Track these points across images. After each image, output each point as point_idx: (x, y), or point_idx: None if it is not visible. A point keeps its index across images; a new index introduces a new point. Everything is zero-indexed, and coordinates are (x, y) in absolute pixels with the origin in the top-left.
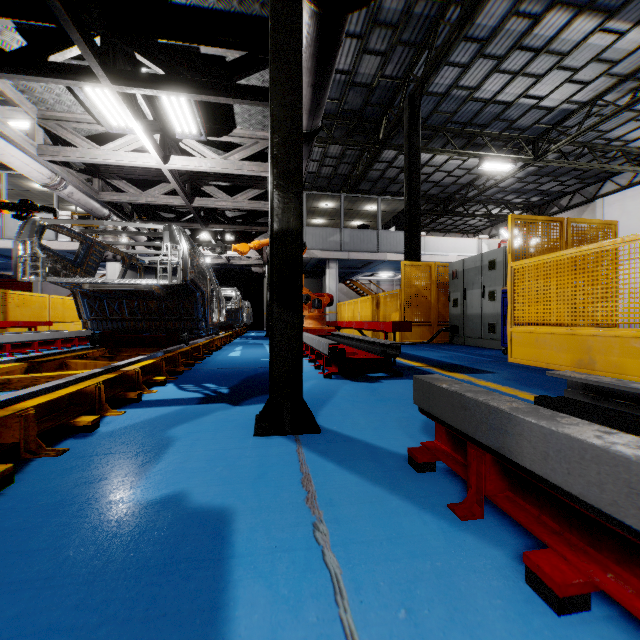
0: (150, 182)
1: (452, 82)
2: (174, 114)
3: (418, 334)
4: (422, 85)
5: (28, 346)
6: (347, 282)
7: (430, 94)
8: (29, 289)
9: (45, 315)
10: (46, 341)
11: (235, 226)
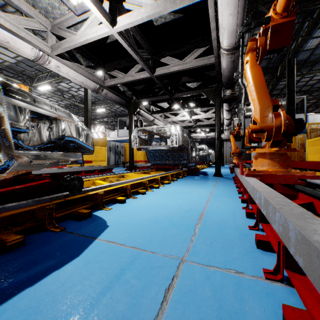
0: None
1: (318, 42)
2: None
3: None
4: (294, 55)
5: None
6: None
7: (305, 50)
8: (140, 149)
9: None
10: None
11: (209, 127)
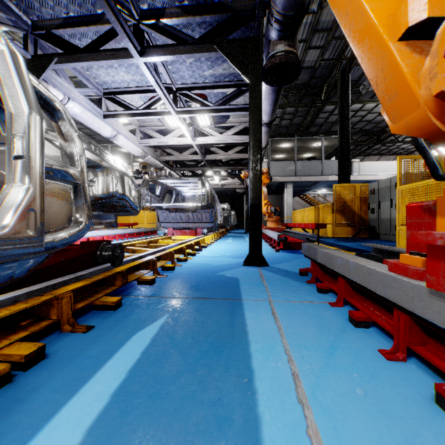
0: (183, 147)
1: None
2: (200, 118)
3: (345, 232)
4: (350, 63)
5: (132, 235)
6: (301, 196)
7: (359, 64)
8: None
9: (130, 220)
10: (138, 233)
11: (227, 167)
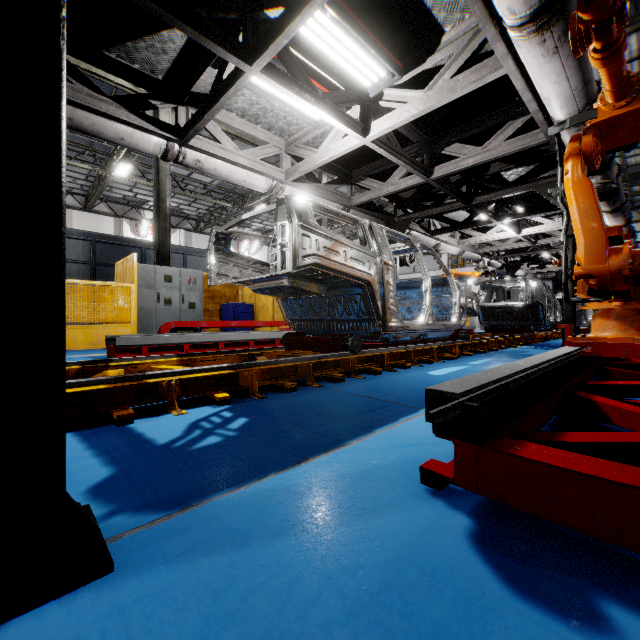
0: None
1: None
2: None
3: None
4: None
5: None
6: None
7: None
8: None
9: None
10: None
11: None
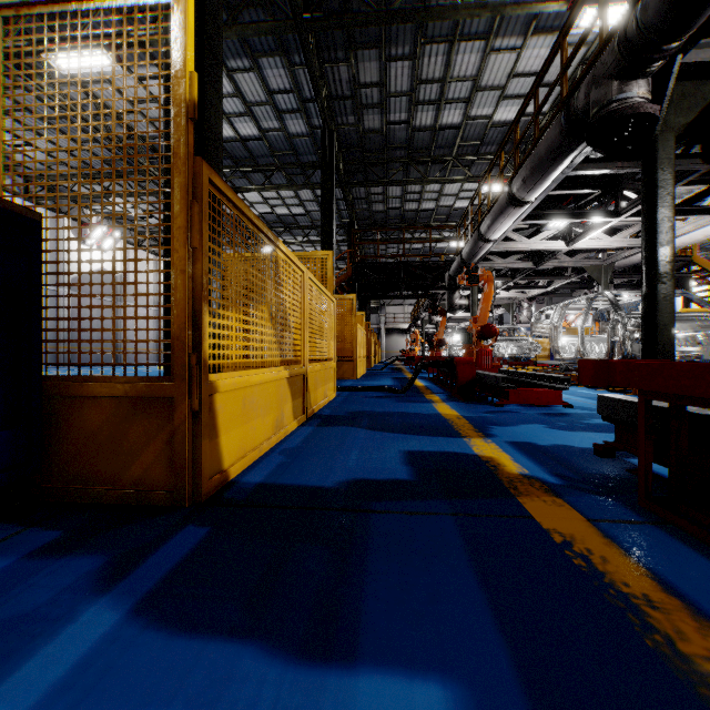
0: None
1: None
2: None
3: None
4: None
5: None
6: None
7: None
8: None
9: None
10: None
11: None
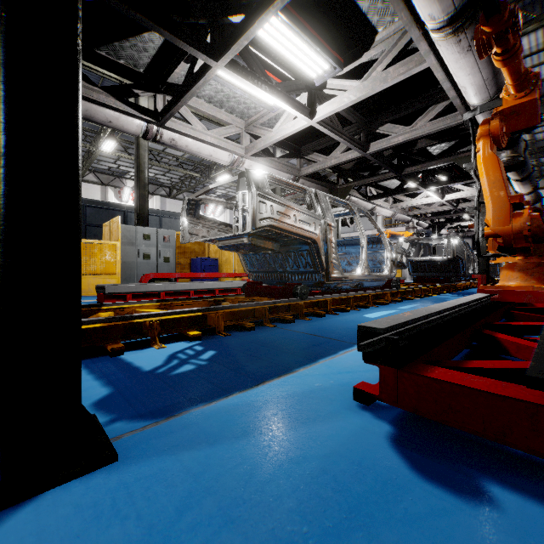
0: None
1: None
2: None
3: None
4: None
5: None
6: None
7: None
8: None
9: None
10: None
11: None
